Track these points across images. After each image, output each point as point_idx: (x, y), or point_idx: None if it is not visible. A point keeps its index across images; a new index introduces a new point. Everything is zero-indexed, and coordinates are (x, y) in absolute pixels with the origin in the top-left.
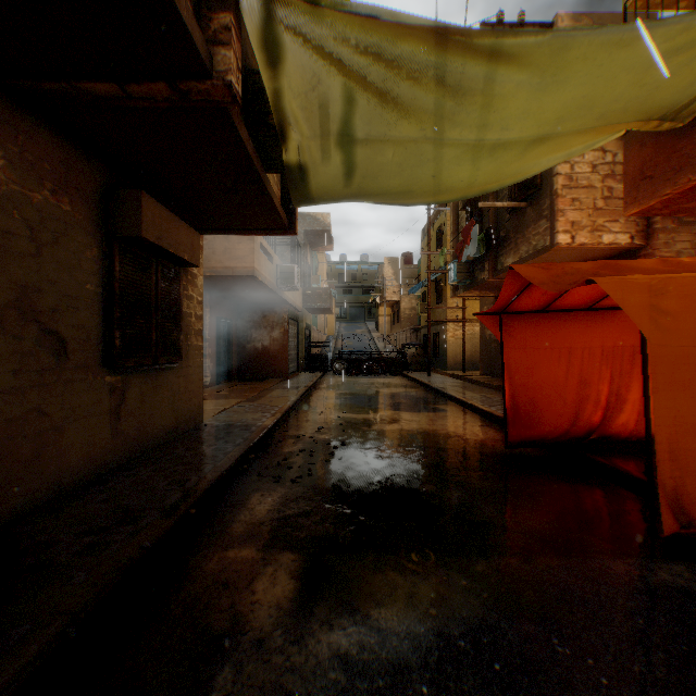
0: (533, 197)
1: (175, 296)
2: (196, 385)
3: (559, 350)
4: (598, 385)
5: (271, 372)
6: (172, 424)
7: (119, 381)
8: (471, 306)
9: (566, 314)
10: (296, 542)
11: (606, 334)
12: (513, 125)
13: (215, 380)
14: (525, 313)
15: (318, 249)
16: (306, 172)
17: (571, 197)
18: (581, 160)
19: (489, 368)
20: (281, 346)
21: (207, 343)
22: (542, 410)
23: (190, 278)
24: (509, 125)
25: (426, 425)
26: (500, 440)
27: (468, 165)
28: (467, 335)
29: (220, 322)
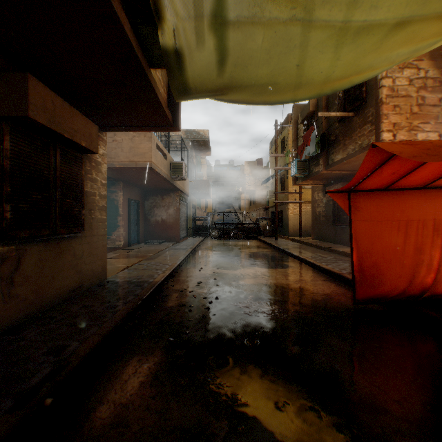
0: (359, 108)
1: (77, 177)
2: (100, 250)
3: (398, 222)
4: (430, 251)
5: (167, 237)
6: (75, 283)
7: (12, 250)
8: (305, 192)
9: (403, 192)
10: (162, 437)
11: (437, 209)
12: (383, 2)
13: (127, 243)
14: (369, 191)
15: (200, 155)
16: (182, 58)
17: (393, 104)
18: (400, 76)
19: (319, 234)
20: (174, 219)
21: (120, 217)
22: (383, 272)
23: (95, 165)
24: (378, 2)
25: (281, 280)
26: (343, 295)
27: (330, 54)
28: (302, 212)
29: (130, 202)
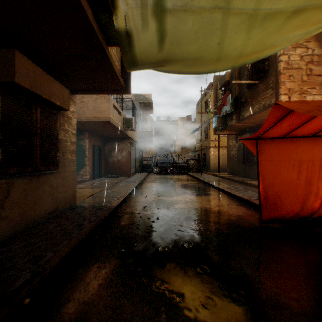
0: (262, 77)
1: (53, 128)
2: (71, 182)
3: (293, 162)
4: (317, 184)
5: (121, 173)
6: (52, 207)
7: (3, 183)
8: (222, 140)
9: (297, 139)
10: None
11: None
12: None
13: (92, 177)
14: (272, 139)
15: (146, 112)
16: (131, 38)
17: (288, 74)
18: (294, 53)
19: (233, 171)
20: (126, 160)
21: (87, 158)
22: (282, 199)
23: (67, 119)
24: None
25: (205, 205)
26: (251, 216)
27: (243, 34)
28: (220, 154)
29: (94, 147)
